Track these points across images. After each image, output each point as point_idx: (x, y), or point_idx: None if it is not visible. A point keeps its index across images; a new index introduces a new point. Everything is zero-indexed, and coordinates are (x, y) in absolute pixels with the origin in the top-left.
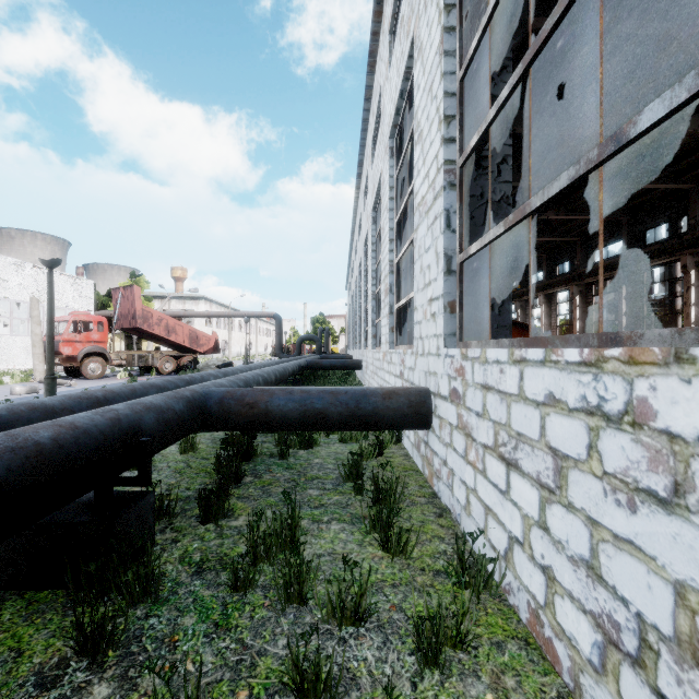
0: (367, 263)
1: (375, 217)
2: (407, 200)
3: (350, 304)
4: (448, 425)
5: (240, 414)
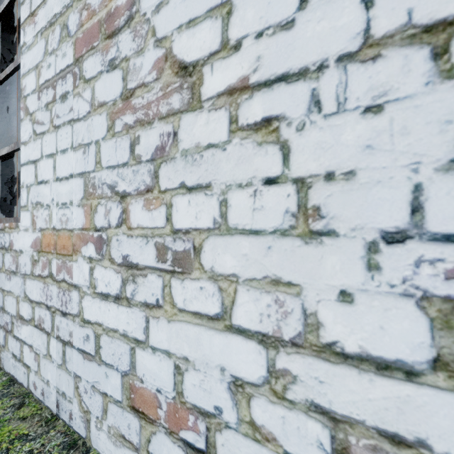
0: None
1: None
2: None
3: None
4: None
5: None
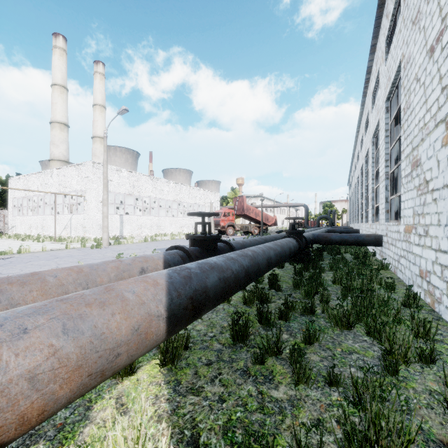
0: (362, 179)
1: (366, 160)
2: (379, 167)
3: (350, 195)
4: (385, 243)
5: (323, 239)
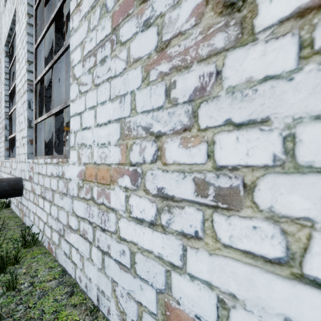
0: None
1: None
2: (15, 84)
3: None
4: (28, 191)
5: None
